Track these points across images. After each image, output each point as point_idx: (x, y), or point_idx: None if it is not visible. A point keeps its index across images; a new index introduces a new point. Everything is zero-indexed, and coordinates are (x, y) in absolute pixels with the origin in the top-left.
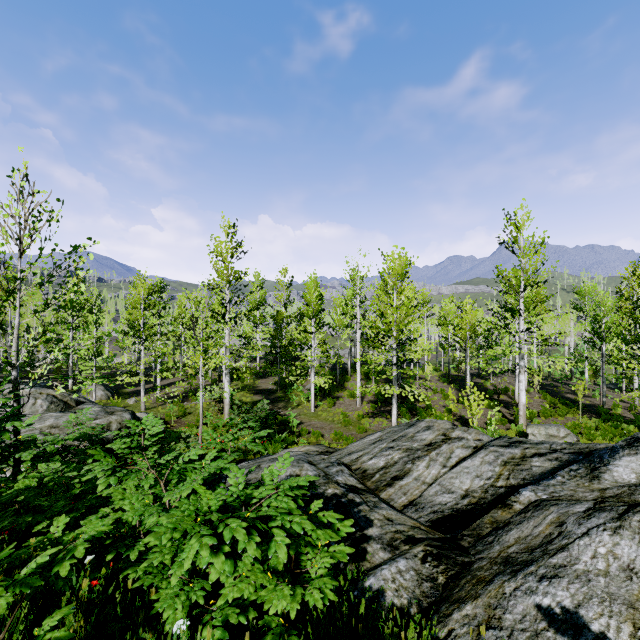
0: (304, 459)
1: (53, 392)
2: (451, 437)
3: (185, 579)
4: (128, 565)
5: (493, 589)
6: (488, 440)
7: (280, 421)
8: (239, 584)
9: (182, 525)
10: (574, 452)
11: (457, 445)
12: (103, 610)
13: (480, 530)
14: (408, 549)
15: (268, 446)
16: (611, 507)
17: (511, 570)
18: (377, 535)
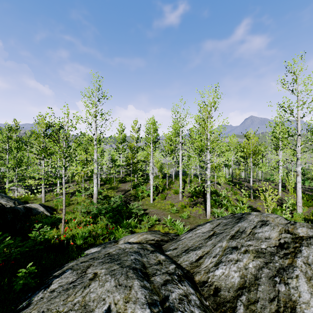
0: (137, 263)
1: None
2: (301, 236)
3: None
4: None
5: None
6: None
7: (129, 209)
8: None
9: None
10: None
11: None
12: None
13: None
14: None
15: (115, 231)
16: None
17: None
18: None
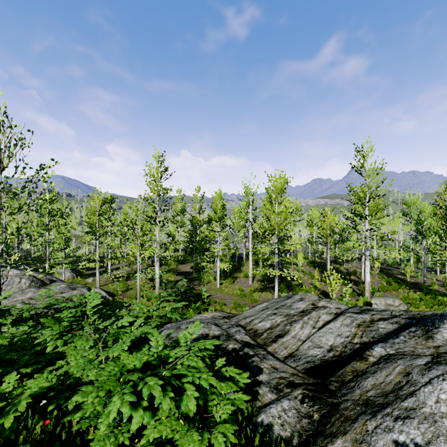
0: (212, 322)
1: (33, 274)
2: (318, 306)
3: (116, 422)
4: (68, 412)
5: (358, 426)
6: (345, 308)
7: (195, 294)
8: (158, 426)
9: (105, 386)
10: (409, 317)
11: (323, 312)
12: (51, 446)
13: (344, 377)
14: (290, 392)
15: (186, 312)
16: (446, 361)
17: (371, 411)
18: (266, 380)
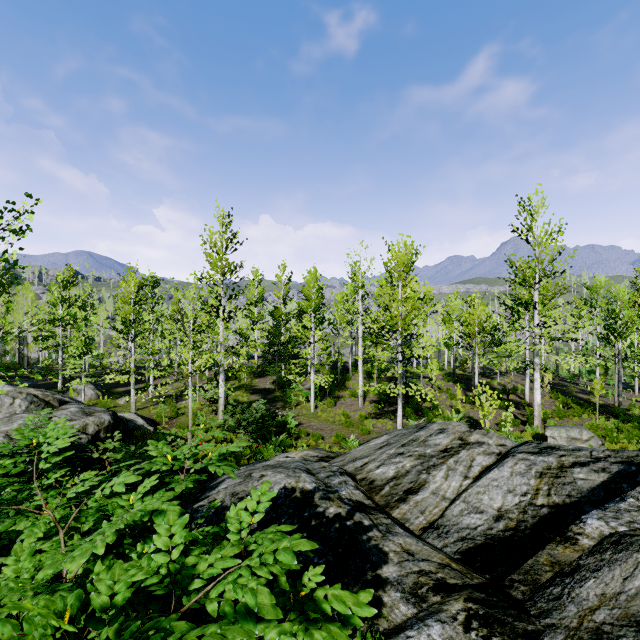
0: (301, 467)
1: (34, 391)
2: (469, 442)
3: None
4: None
5: None
6: (512, 445)
7: (277, 422)
8: None
9: None
10: (623, 461)
11: (477, 451)
12: None
13: (536, 575)
14: (440, 602)
15: (263, 450)
16: None
17: None
18: (395, 578)
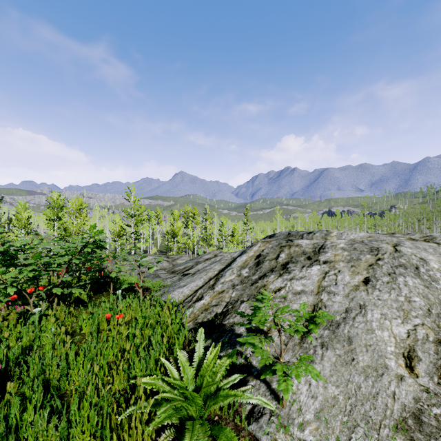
0: None
1: None
2: None
3: None
4: None
5: None
6: None
7: None
8: None
9: None
10: None
11: None
12: None
13: None
14: None
15: None
16: None
17: None
18: None
